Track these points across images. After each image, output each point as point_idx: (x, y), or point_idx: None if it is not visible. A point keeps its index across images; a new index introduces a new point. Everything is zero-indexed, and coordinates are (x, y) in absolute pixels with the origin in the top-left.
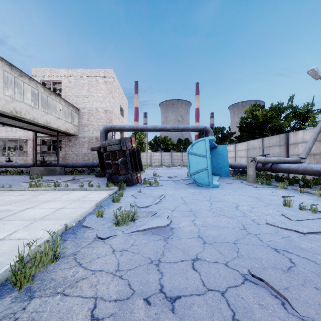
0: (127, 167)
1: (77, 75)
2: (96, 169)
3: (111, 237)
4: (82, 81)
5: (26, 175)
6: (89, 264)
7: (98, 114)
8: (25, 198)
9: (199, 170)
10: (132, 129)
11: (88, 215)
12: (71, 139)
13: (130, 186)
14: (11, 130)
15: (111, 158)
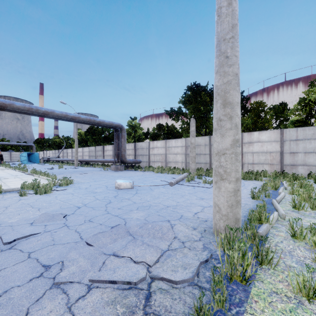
0: None
1: None
2: None
3: None
4: None
5: None
6: None
7: None
8: None
9: (24, 160)
10: None
11: None
12: None
13: None
14: None
15: None
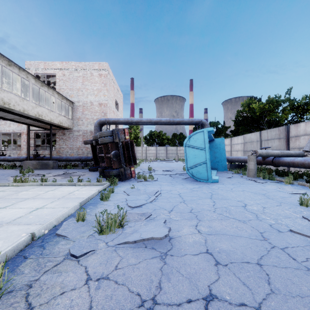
0: (120, 161)
1: (72, 68)
2: (90, 163)
3: (88, 254)
4: (76, 73)
5: (18, 169)
6: (45, 308)
7: (93, 107)
8: (5, 195)
9: (197, 163)
10: (127, 122)
11: (68, 218)
12: (65, 133)
13: (123, 181)
14: (5, 123)
15: (104, 151)
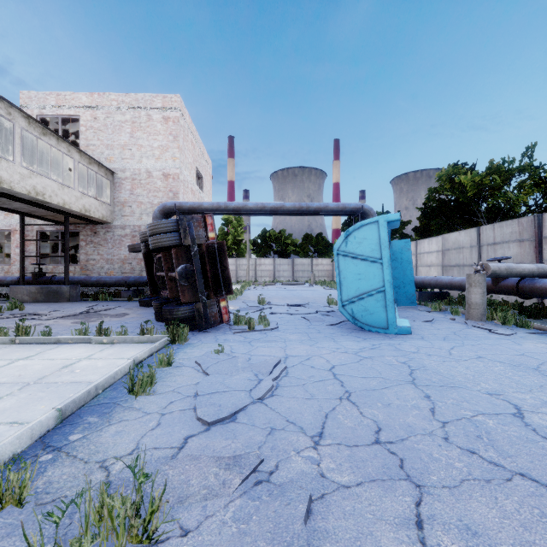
0: (195, 287)
1: (111, 106)
2: (147, 290)
3: None
4: (120, 116)
5: (0, 301)
6: None
7: (151, 181)
8: None
9: (363, 292)
10: (217, 210)
11: None
12: (98, 231)
13: (202, 331)
14: None
15: (164, 266)
